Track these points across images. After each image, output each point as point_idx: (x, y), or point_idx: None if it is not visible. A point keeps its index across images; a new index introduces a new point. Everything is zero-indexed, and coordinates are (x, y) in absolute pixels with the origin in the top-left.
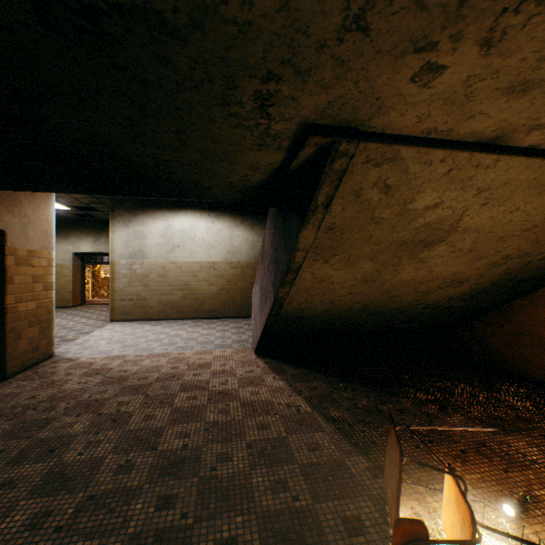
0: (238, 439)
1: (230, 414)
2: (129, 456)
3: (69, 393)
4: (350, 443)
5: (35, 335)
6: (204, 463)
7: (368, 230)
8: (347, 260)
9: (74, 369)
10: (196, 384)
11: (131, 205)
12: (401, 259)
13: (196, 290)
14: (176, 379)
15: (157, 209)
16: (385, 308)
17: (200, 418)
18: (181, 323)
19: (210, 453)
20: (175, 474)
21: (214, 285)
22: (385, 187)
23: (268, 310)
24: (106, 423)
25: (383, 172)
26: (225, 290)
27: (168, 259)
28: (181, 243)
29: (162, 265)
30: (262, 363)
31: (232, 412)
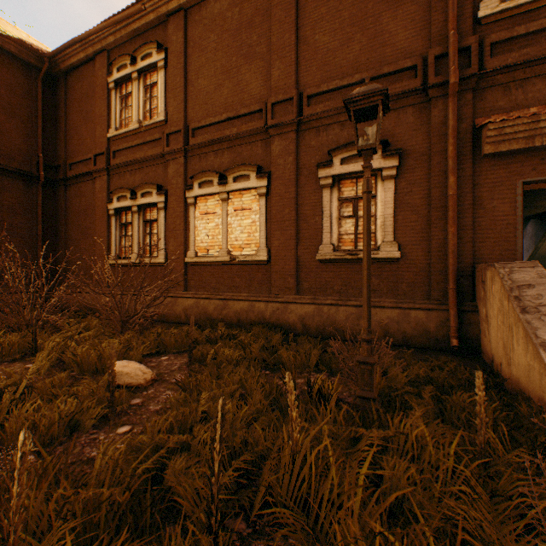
0: None
1: None
2: None
3: None
4: None
5: None
6: None
7: None
8: None
9: None
10: None
11: None
12: None
13: None
14: None
15: None
16: None
17: None
18: None
19: None
20: None
21: None
22: None
23: (530, 253)
24: None
25: None
26: None
27: None
28: None
29: None
30: None
31: None
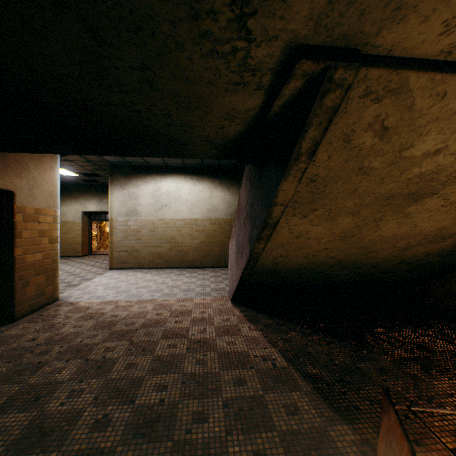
0: (215, 396)
1: (207, 365)
2: (107, 409)
3: (64, 337)
4: (331, 407)
5: (41, 282)
6: (179, 423)
7: (353, 182)
8: (327, 215)
9: (73, 312)
10: (176, 331)
11: (126, 171)
12: (385, 214)
13: (180, 243)
14: (159, 325)
15: (148, 174)
16: (359, 263)
17: (178, 369)
18: (168, 271)
19: (186, 411)
20: (150, 435)
21: (195, 239)
22: (381, 129)
23: (244, 264)
24: (91, 370)
25: (382, 109)
26: (205, 243)
27: (157, 216)
28: (168, 202)
29: (152, 221)
30: (238, 311)
31: (209, 363)
